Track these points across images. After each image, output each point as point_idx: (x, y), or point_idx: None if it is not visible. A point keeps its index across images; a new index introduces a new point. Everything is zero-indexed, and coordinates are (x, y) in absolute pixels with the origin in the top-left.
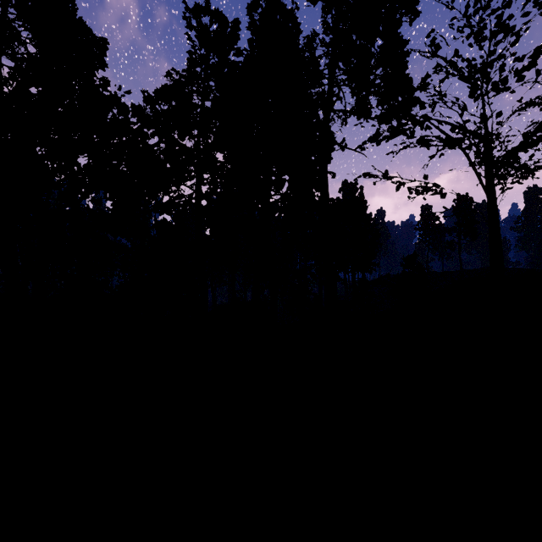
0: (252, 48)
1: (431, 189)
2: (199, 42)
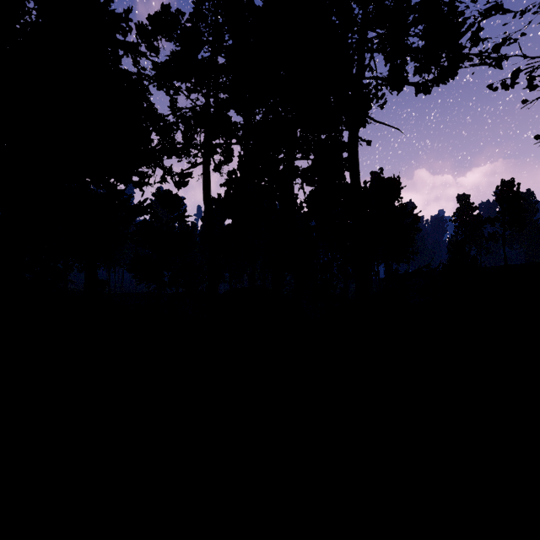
0: None
1: None
2: None
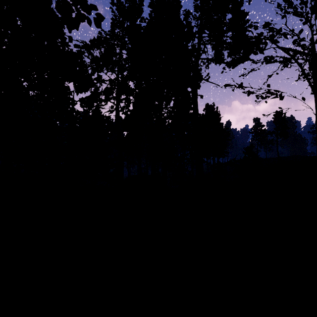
0: (151, 17)
1: (273, 93)
2: (118, 12)
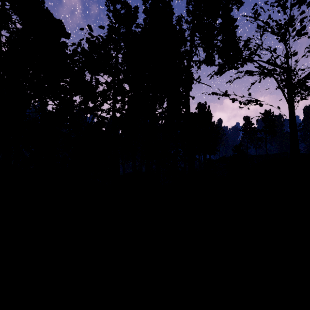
0: (145, 23)
1: (253, 101)
2: (114, 19)
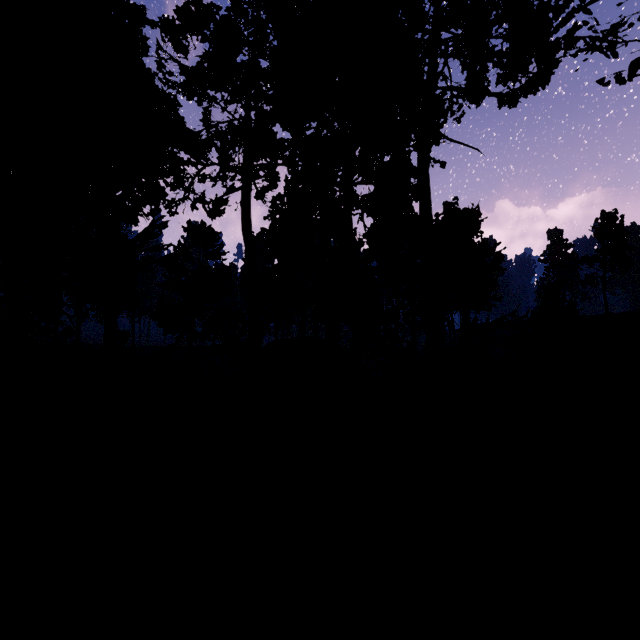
0: None
1: None
2: None
